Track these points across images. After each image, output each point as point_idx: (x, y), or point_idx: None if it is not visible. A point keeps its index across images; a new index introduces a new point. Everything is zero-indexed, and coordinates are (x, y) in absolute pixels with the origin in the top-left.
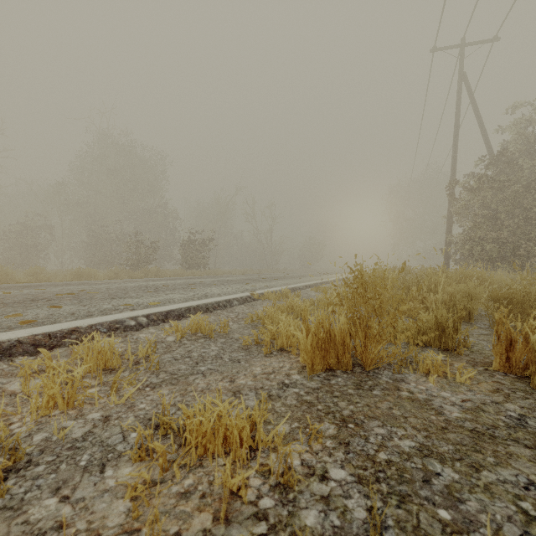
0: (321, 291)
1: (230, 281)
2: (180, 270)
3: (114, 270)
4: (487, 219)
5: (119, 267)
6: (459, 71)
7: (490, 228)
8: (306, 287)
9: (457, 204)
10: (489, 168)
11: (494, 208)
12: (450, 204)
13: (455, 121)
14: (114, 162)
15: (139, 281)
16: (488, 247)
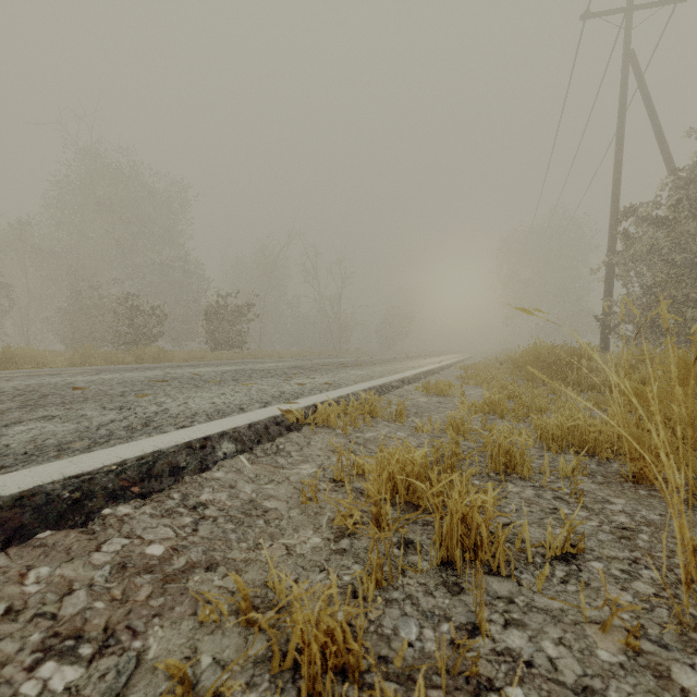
0: (436, 393)
1: (258, 373)
2: (198, 352)
3: (83, 352)
4: (687, 269)
5: (118, 347)
6: (624, 49)
7: (689, 283)
8: (403, 383)
9: (633, 247)
10: (685, 189)
11: (692, 253)
12: (610, 251)
13: (618, 124)
14: (108, 192)
15: (60, 374)
16: (689, 314)
